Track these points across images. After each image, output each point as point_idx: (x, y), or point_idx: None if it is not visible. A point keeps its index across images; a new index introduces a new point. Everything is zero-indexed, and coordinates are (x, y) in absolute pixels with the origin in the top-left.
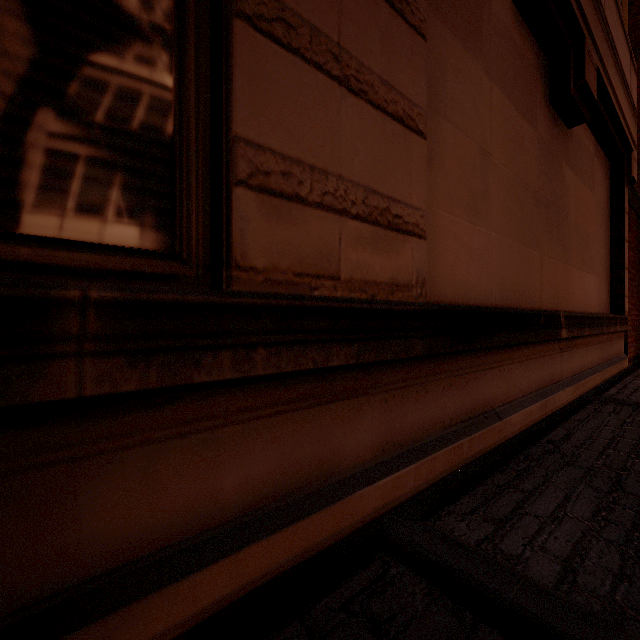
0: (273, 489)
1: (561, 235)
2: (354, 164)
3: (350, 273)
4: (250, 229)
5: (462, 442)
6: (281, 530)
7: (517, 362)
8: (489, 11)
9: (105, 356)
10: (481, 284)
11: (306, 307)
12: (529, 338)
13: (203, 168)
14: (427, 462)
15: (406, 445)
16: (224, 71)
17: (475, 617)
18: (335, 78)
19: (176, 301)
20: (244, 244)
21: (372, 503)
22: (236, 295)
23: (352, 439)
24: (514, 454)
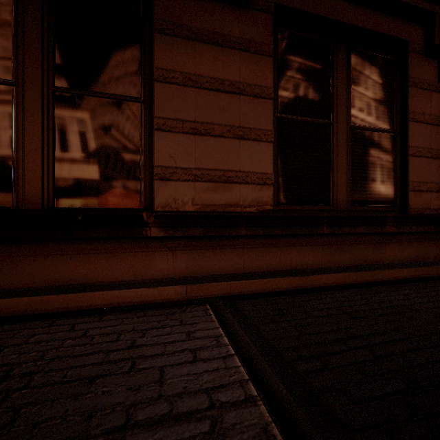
0: (413, 259)
1: None
2: (434, 177)
3: (433, 207)
4: (412, 200)
5: None
6: (417, 267)
7: None
8: None
9: (392, 225)
10: None
11: (423, 216)
12: None
13: (399, 187)
14: None
15: None
16: (407, 168)
17: None
18: (429, 157)
19: (400, 216)
20: (410, 203)
21: (439, 271)
22: (409, 214)
23: (432, 252)
24: None
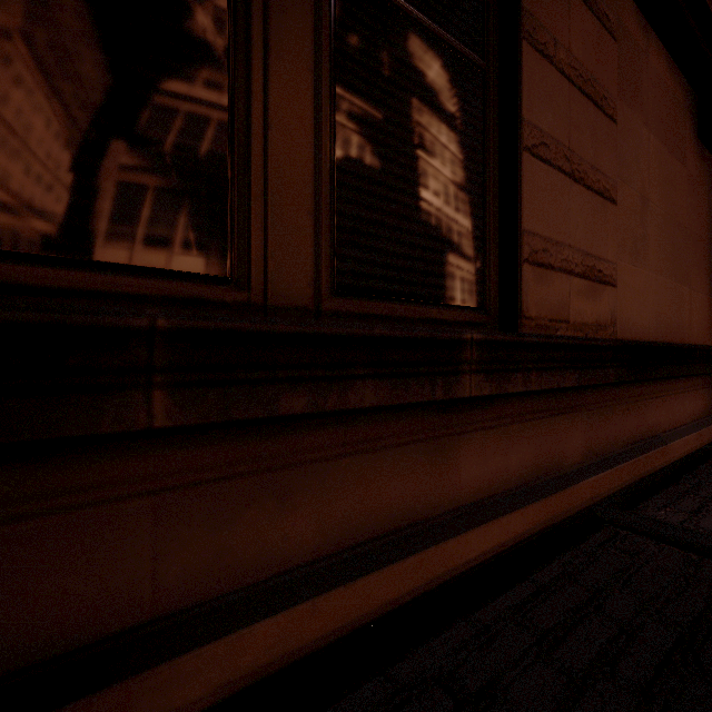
0: (532, 472)
1: (708, 268)
2: (576, 235)
3: (574, 318)
4: (529, 291)
5: (639, 459)
6: (542, 499)
7: (675, 393)
8: (647, 66)
9: (478, 373)
10: (641, 321)
11: (553, 343)
12: (687, 371)
13: (495, 250)
14: (617, 470)
15: (600, 455)
16: (519, 188)
17: (698, 555)
18: (567, 174)
19: (501, 340)
20: (527, 301)
21: (586, 494)
22: (523, 336)
23: (570, 444)
24: (682, 473)
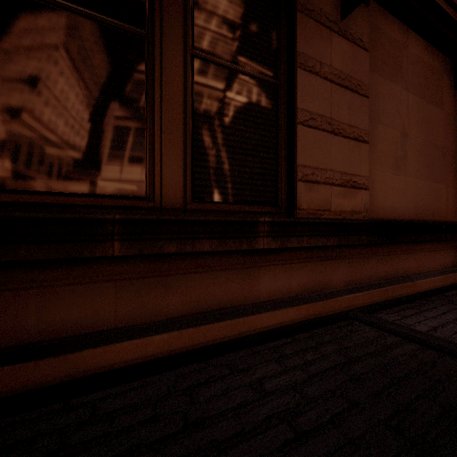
0: (307, 289)
1: None
2: (336, 164)
3: (335, 208)
4: (302, 195)
5: (388, 288)
6: (311, 303)
7: (425, 251)
8: (407, 53)
9: (268, 237)
10: (401, 207)
11: (319, 222)
12: (433, 238)
13: (285, 175)
14: (369, 293)
15: (358, 284)
16: (295, 144)
17: (389, 334)
18: (329, 132)
19: (283, 221)
20: (300, 201)
21: (344, 304)
22: (298, 218)
23: (335, 276)
24: (419, 298)
